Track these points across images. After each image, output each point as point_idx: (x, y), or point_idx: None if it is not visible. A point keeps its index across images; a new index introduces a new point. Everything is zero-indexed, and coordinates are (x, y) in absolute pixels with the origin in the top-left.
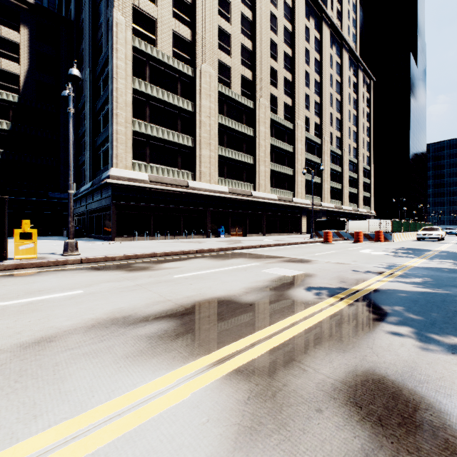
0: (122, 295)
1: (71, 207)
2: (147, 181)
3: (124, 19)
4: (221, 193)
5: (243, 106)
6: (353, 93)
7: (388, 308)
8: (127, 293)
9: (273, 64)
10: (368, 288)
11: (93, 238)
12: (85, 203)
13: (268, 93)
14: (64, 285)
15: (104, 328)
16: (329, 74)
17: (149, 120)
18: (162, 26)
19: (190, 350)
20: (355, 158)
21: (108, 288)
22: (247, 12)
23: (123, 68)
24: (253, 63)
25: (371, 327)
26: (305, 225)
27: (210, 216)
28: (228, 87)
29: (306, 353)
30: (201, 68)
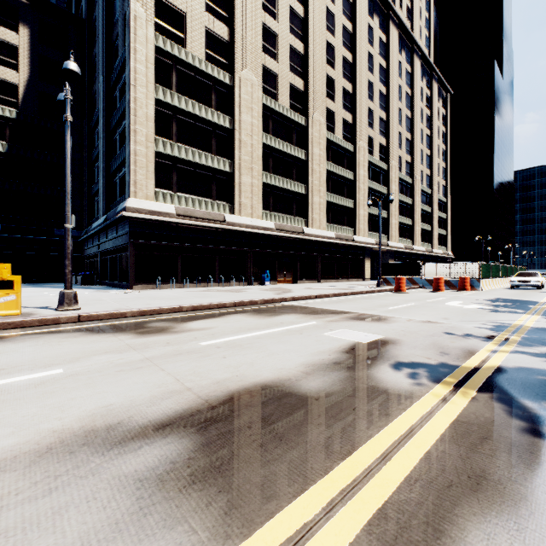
0: (118, 378)
1: (69, 246)
2: (173, 215)
3: (145, 12)
4: (266, 230)
5: (292, 122)
6: (426, 109)
7: (540, 408)
8: (127, 374)
9: (329, 72)
10: (486, 365)
11: (108, 286)
12: (97, 243)
13: (324, 107)
14: (39, 360)
15: (66, 454)
16: (397, 85)
17: (176, 138)
18: (192, 22)
19: (212, 521)
20: (429, 188)
21: (102, 365)
22: (298, 7)
23: (143, 73)
24: (305, 69)
25: (536, 453)
26: (368, 269)
27: (252, 258)
28: (275, 99)
29: (445, 534)
30: (240, 75)
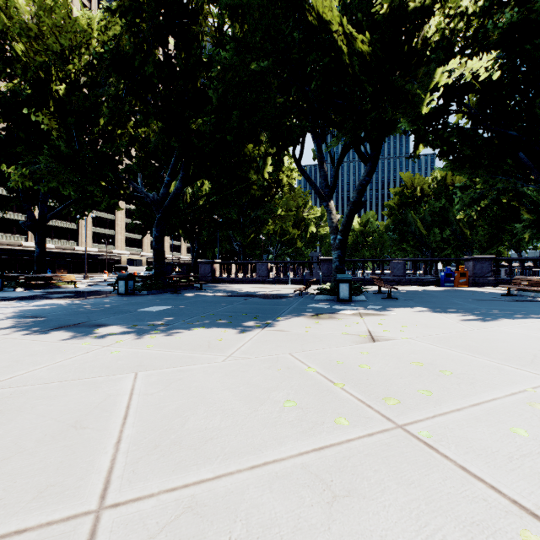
0: None
1: None
2: None
3: None
4: (49, 249)
5: None
6: None
7: None
8: None
9: None
10: None
11: None
12: None
13: None
14: None
15: None
16: None
17: None
18: None
19: None
20: None
21: None
22: None
23: None
24: None
25: None
26: None
27: None
28: None
29: None
30: None
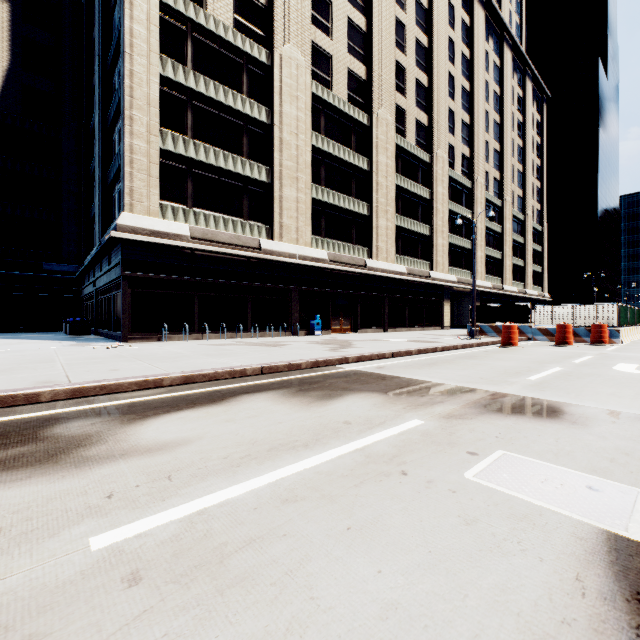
0: None
1: None
2: (187, 238)
3: None
4: (316, 262)
5: (351, 120)
6: (517, 113)
7: None
8: None
9: (398, 57)
10: None
11: (102, 337)
12: (92, 279)
13: (392, 103)
14: None
15: None
16: (484, 80)
17: (192, 133)
18: None
19: None
20: (521, 213)
21: None
22: None
23: (143, 38)
24: (368, 52)
25: None
26: (448, 314)
27: (297, 300)
28: (328, 88)
29: None
30: (281, 52)
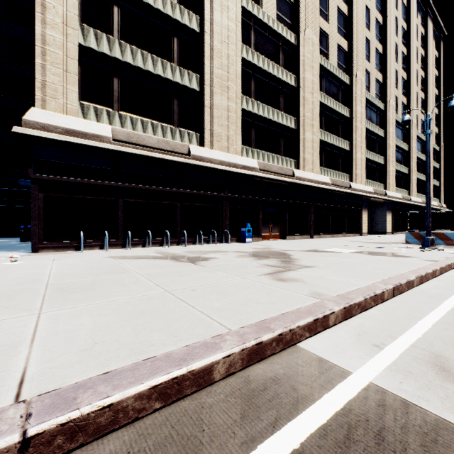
0: None
1: None
2: (108, 139)
3: None
4: (247, 170)
5: (279, 39)
6: (420, 48)
7: None
8: None
9: None
10: None
11: None
12: None
13: (317, 25)
14: None
15: None
16: (394, 15)
17: (119, 34)
18: None
19: None
20: (423, 135)
21: None
22: None
23: None
24: None
25: None
26: (365, 222)
27: (228, 207)
28: (258, 6)
29: None
30: None
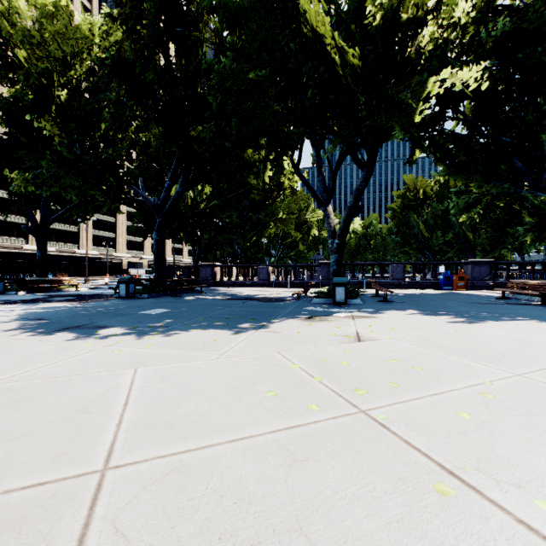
0: None
1: None
2: None
3: None
4: (50, 252)
5: None
6: None
7: None
8: None
9: None
10: None
11: None
12: None
13: None
14: None
15: None
16: None
17: None
18: None
19: None
20: None
21: None
22: None
23: None
24: None
25: None
26: None
27: None
28: None
29: None
30: None
